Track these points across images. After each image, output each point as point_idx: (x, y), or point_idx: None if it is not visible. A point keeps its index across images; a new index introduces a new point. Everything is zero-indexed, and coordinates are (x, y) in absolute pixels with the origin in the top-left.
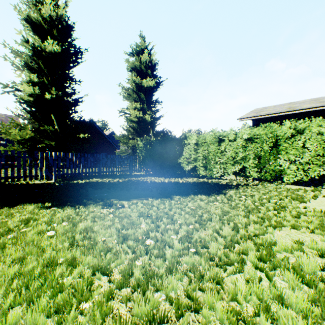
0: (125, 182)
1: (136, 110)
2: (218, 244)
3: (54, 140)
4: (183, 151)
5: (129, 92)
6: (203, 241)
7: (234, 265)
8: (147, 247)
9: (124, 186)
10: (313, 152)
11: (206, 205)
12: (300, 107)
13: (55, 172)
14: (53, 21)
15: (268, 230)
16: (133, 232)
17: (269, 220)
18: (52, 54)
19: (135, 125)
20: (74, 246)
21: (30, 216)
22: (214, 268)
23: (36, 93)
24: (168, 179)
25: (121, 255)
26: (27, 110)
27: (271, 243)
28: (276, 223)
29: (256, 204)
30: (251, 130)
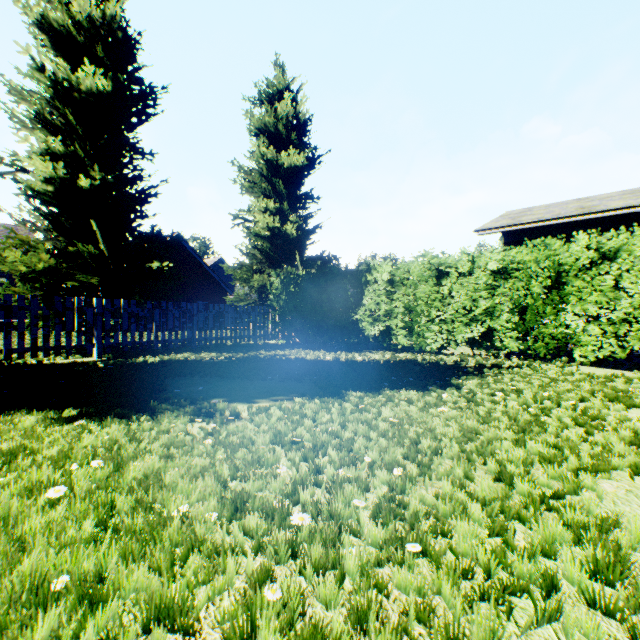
0: (243, 361)
1: (268, 215)
2: (474, 525)
3: (98, 274)
4: (364, 297)
5: (253, 178)
6: (434, 516)
7: (531, 596)
8: (294, 531)
9: (242, 370)
10: (636, 297)
11: (423, 415)
12: (604, 207)
13: (98, 341)
14: (95, 29)
15: (583, 480)
16: (258, 486)
17: (576, 452)
18: (94, 96)
19: (266, 244)
20: (108, 529)
21: (21, 443)
22: (477, 607)
23: (60, 176)
24: (333, 353)
25: (225, 561)
26: (41, 211)
27: (611, 523)
28: (595, 460)
29: (533, 411)
30: (504, 252)
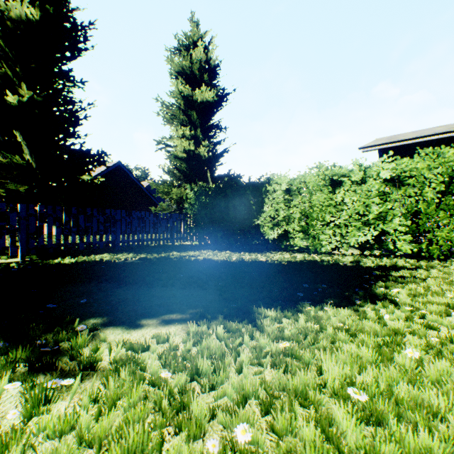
0: (153, 262)
1: (185, 141)
2: None
3: (29, 183)
4: (264, 204)
5: (173, 112)
6: None
7: None
8: None
9: (145, 273)
10: None
11: (399, 377)
12: None
13: (22, 243)
14: None
15: None
16: None
17: None
18: (24, 24)
19: (183, 164)
20: None
21: None
22: None
23: None
24: (238, 254)
25: None
26: None
27: None
28: None
29: None
30: (395, 162)
